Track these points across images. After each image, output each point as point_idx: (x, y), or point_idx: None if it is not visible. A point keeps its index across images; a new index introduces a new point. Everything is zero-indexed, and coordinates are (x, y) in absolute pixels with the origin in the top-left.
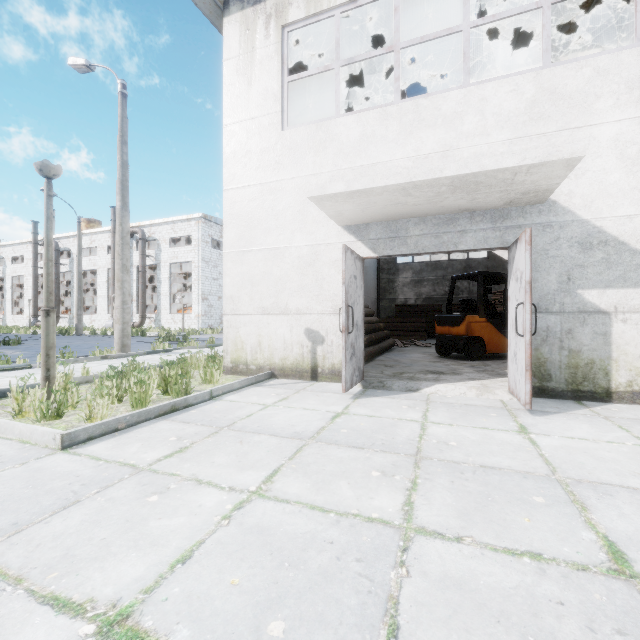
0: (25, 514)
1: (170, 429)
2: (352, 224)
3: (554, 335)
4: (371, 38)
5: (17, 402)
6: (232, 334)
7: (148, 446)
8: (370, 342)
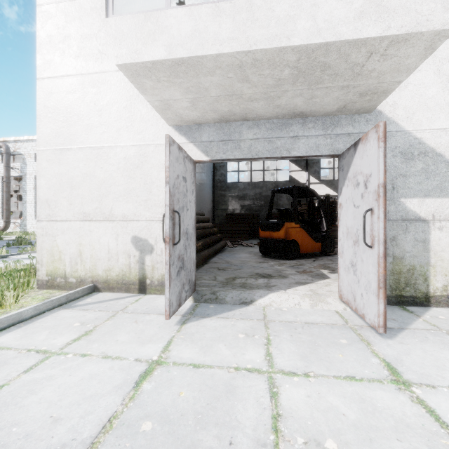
0: None
1: None
2: (183, 124)
3: None
4: None
5: None
6: (48, 243)
7: None
8: (205, 246)
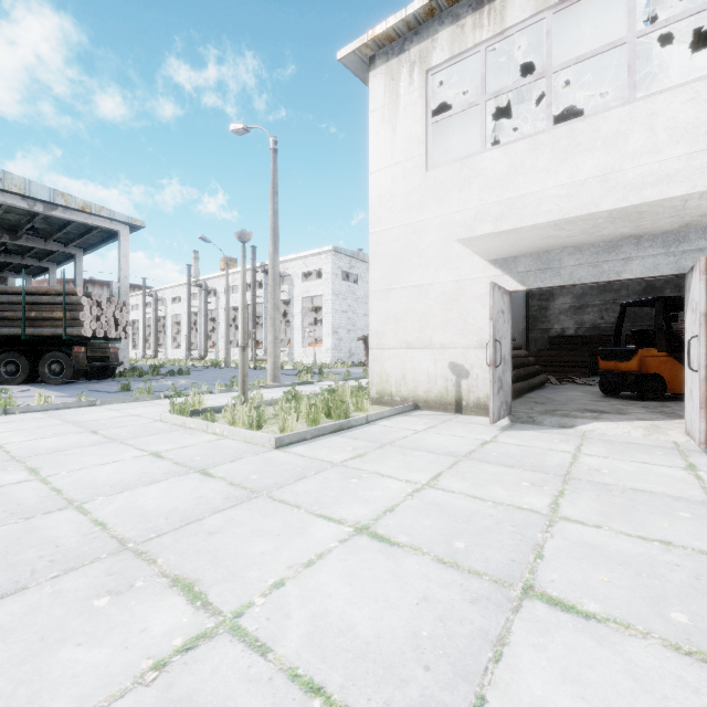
0: (279, 479)
1: (344, 442)
2: (499, 258)
3: None
4: (519, 54)
5: (232, 415)
6: (377, 367)
7: (334, 451)
8: (518, 377)
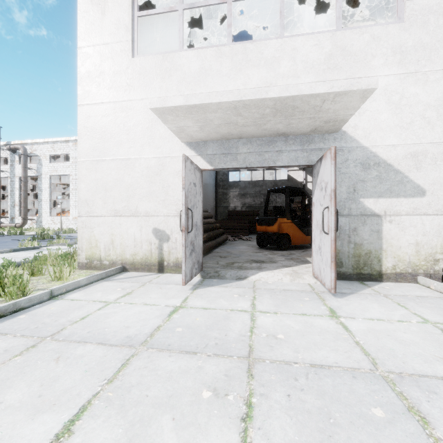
0: None
1: None
2: (193, 141)
3: (344, 232)
4: None
5: None
6: (87, 233)
7: None
8: (209, 238)
